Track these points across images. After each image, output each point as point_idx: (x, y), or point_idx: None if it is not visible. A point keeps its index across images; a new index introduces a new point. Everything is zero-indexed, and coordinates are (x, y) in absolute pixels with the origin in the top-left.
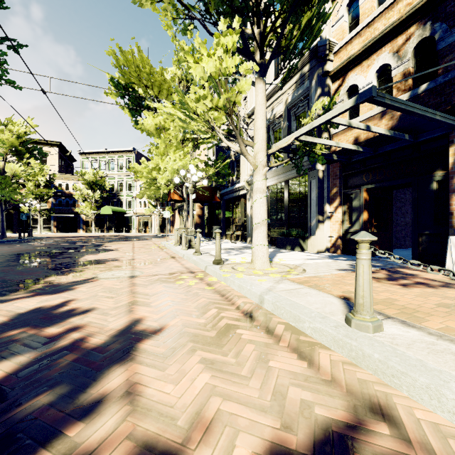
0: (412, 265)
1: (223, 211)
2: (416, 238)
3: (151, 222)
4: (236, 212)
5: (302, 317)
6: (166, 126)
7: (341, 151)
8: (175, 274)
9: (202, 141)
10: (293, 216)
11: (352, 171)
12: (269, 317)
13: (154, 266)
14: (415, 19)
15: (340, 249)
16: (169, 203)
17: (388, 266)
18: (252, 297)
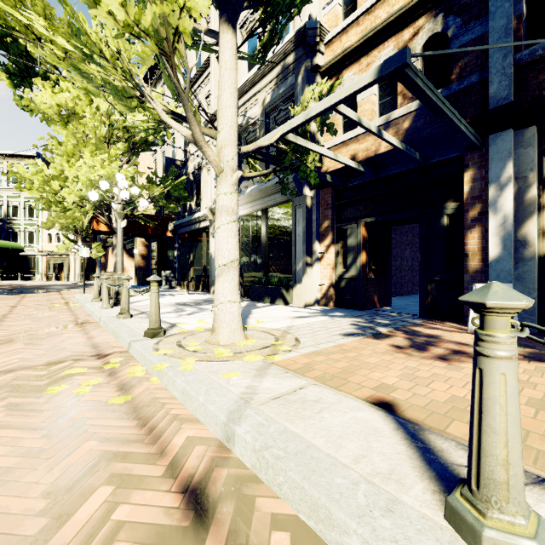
0: (423, 321)
1: (177, 250)
2: (425, 286)
3: (68, 264)
4: (195, 252)
5: (339, 516)
6: (78, 110)
7: (335, 172)
8: (62, 363)
9: (143, 146)
10: (273, 257)
11: (348, 200)
12: (246, 496)
13: (26, 345)
14: (425, 8)
15: (332, 300)
16: (99, 238)
17: (399, 323)
18: (209, 422)
